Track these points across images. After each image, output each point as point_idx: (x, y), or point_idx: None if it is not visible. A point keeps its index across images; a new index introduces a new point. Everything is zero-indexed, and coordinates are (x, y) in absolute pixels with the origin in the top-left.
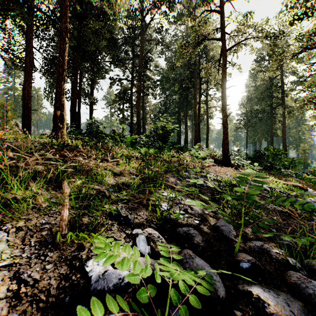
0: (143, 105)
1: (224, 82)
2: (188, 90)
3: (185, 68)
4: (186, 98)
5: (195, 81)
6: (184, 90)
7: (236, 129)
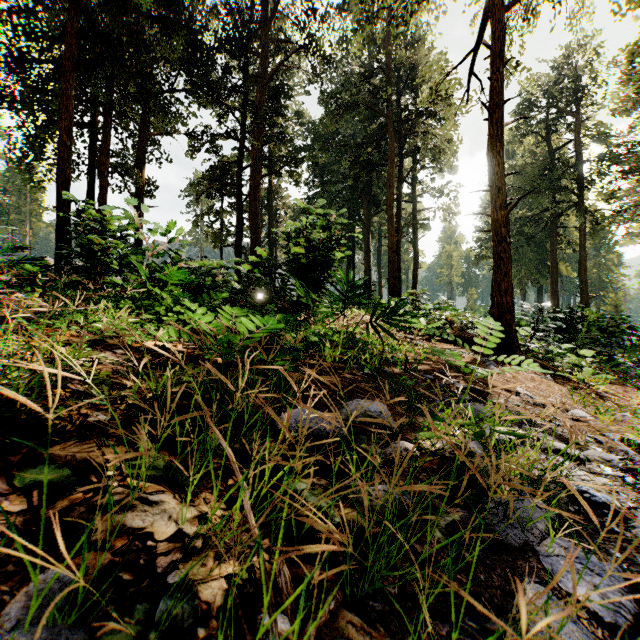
0: (270, 204)
1: (499, 105)
2: (373, 168)
3: (367, 119)
4: (367, 190)
5: (391, 144)
6: (363, 167)
7: (477, 259)
